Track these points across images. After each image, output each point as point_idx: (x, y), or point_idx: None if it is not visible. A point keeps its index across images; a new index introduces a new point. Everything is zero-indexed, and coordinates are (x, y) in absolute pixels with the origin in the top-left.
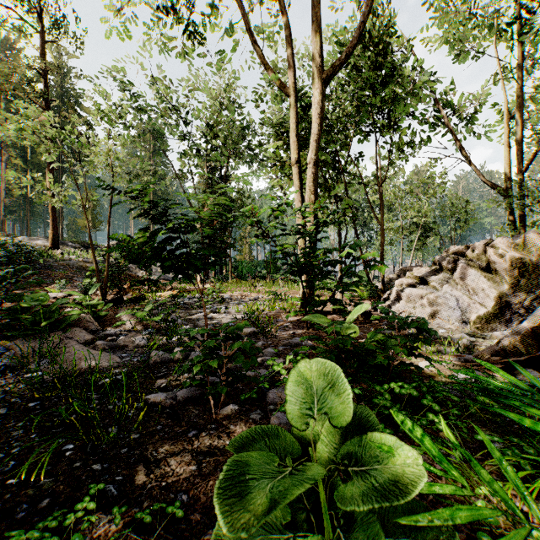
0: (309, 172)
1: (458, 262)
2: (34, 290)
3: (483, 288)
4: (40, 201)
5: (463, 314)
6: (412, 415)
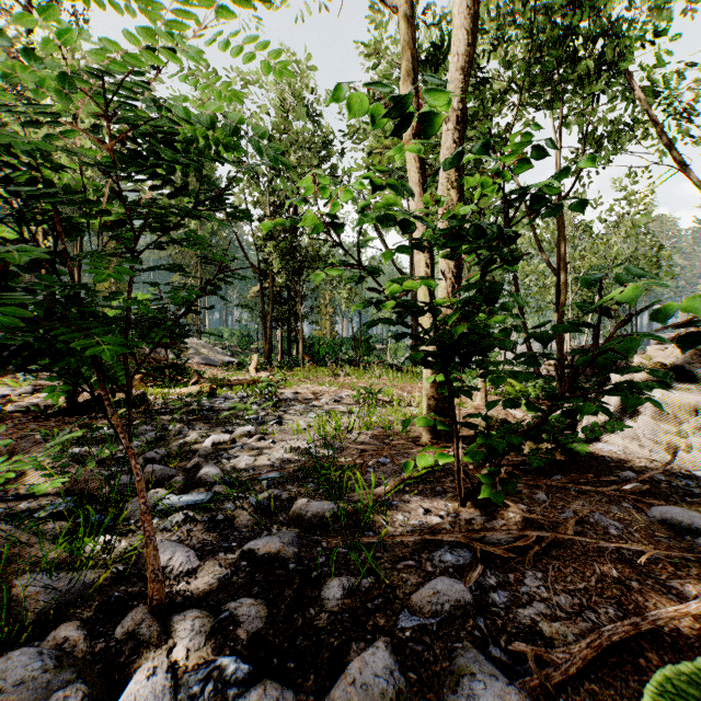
0: (446, 140)
1: None
2: None
3: None
4: None
5: None
6: None
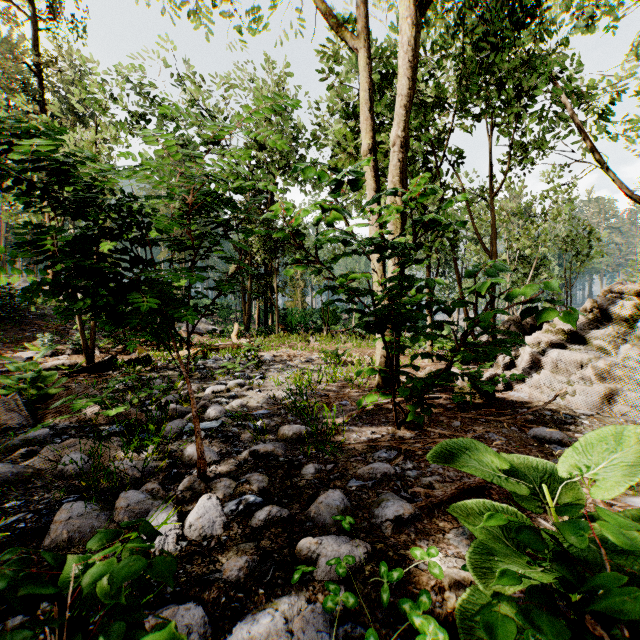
0: (393, 159)
1: None
2: (13, 347)
3: None
4: None
5: None
6: None
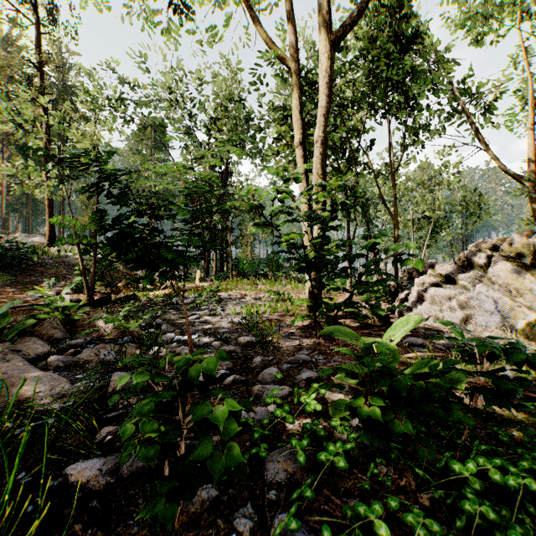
0: (317, 152)
1: (493, 258)
2: (23, 289)
3: (531, 289)
4: (20, 191)
5: (504, 319)
6: (533, 531)
